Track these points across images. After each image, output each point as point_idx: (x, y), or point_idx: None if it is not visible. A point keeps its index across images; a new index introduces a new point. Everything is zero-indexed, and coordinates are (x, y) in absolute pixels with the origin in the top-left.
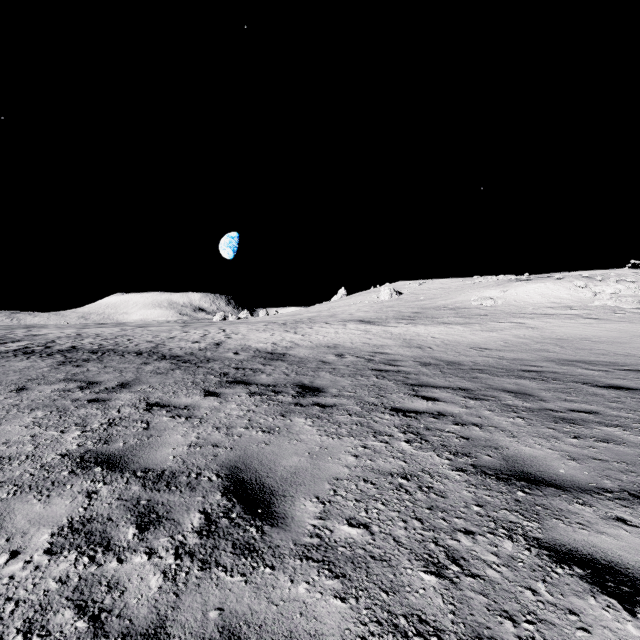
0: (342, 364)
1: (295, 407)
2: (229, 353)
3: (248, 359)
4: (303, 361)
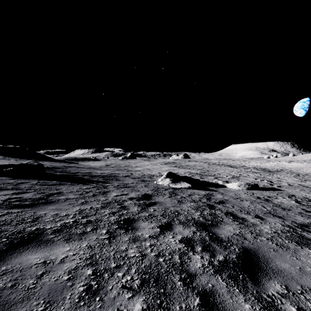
0: (248, 167)
1: (232, 168)
2: (238, 166)
3: (238, 166)
4: (244, 167)
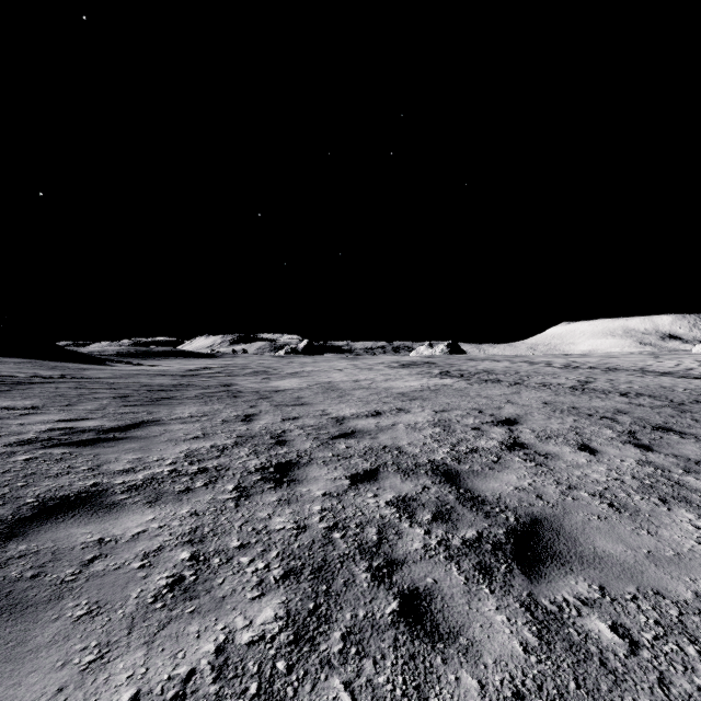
0: None
1: None
2: (696, 373)
3: None
4: None
